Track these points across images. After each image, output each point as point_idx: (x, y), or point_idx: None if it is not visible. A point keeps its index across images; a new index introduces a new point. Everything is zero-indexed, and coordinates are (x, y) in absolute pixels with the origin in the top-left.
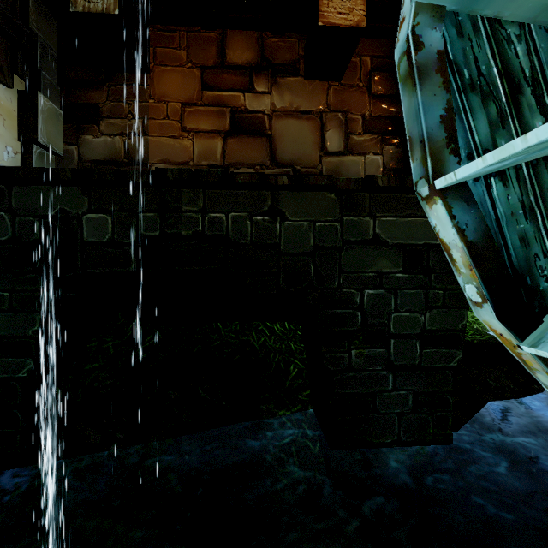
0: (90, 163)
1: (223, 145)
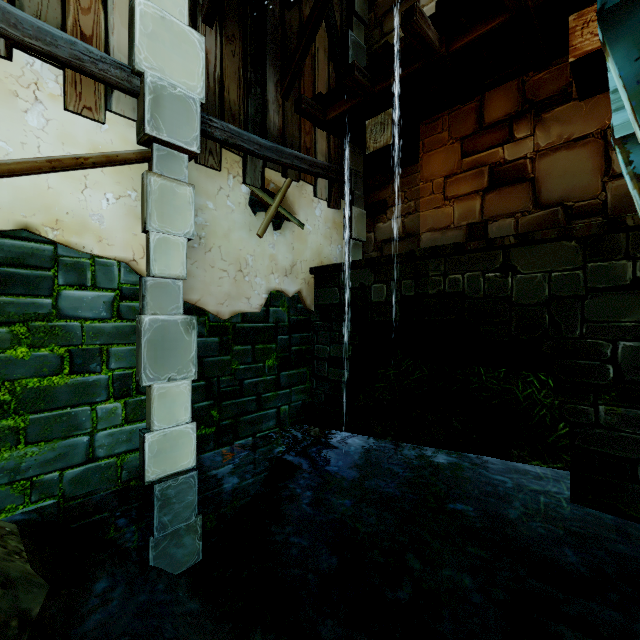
0: (381, 243)
1: (481, 203)
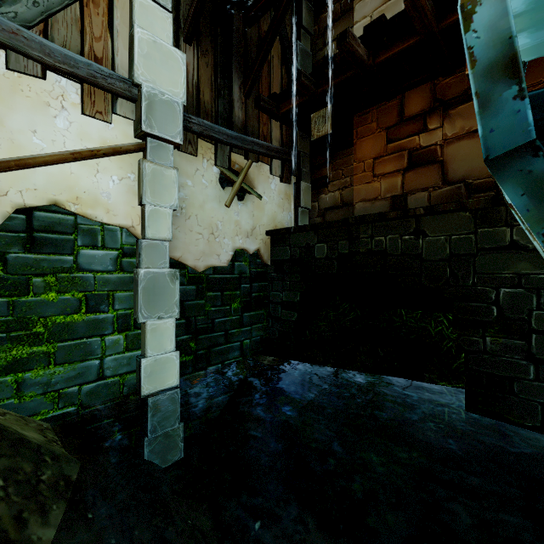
0: (323, 210)
1: (402, 179)
